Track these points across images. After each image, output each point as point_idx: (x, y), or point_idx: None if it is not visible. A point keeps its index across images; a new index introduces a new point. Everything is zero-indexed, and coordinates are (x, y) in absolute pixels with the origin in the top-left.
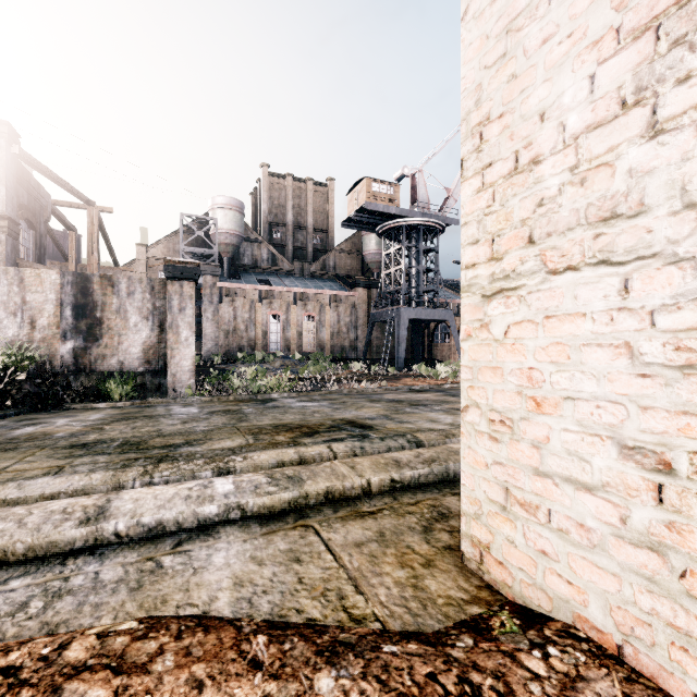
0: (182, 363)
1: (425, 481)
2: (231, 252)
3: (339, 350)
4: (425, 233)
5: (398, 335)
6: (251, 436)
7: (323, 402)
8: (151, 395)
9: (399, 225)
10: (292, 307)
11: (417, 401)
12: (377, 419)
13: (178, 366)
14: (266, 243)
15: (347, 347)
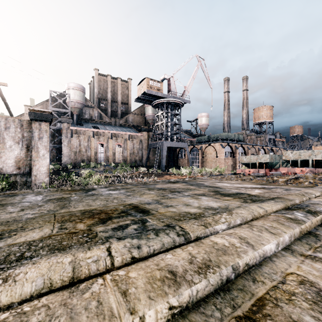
0: (40, 168)
1: (202, 296)
2: (78, 111)
3: (133, 161)
4: (174, 106)
5: (162, 154)
6: (59, 224)
7: (122, 190)
8: (20, 188)
9: (162, 102)
10: (110, 140)
11: (174, 189)
12: (152, 204)
13: (37, 170)
14: (96, 108)
15: (138, 160)
